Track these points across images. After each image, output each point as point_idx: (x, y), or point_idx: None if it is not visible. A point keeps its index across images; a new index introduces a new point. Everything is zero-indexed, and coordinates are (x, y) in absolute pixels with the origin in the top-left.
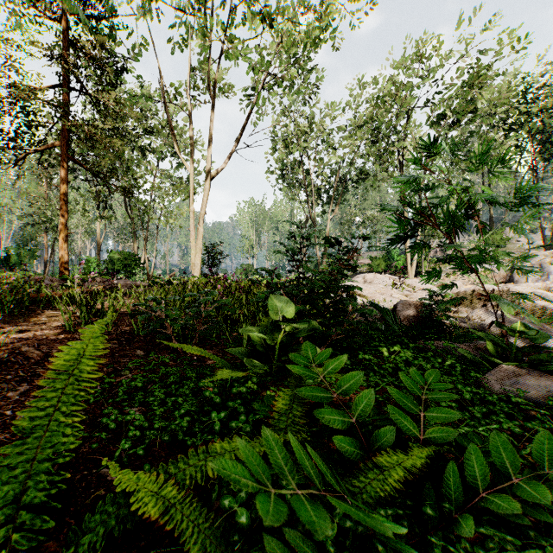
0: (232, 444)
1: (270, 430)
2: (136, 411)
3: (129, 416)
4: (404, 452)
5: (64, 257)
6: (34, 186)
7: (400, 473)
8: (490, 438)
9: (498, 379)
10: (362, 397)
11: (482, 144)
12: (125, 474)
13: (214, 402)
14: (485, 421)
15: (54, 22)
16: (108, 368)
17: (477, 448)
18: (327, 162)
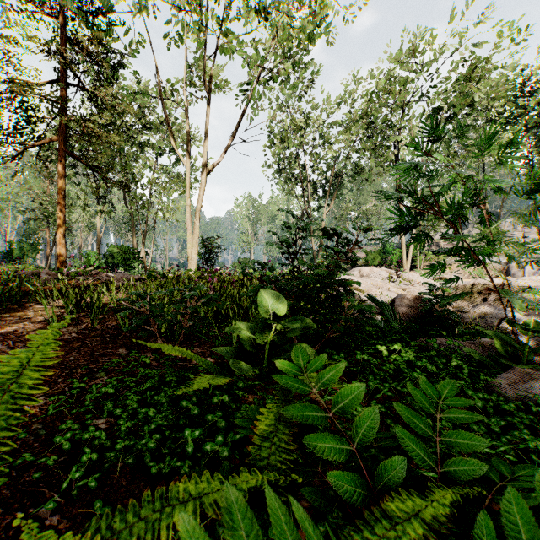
0: (199, 483)
1: (237, 491)
2: (102, 424)
3: (87, 433)
4: (418, 490)
5: (62, 251)
6: (37, 182)
7: (416, 526)
8: (535, 482)
9: (510, 383)
10: (364, 416)
11: (490, 127)
12: (43, 539)
13: (192, 413)
14: (506, 438)
15: (52, 18)
16: (83, 369)
17: (518, 496)
18: (322, 157)
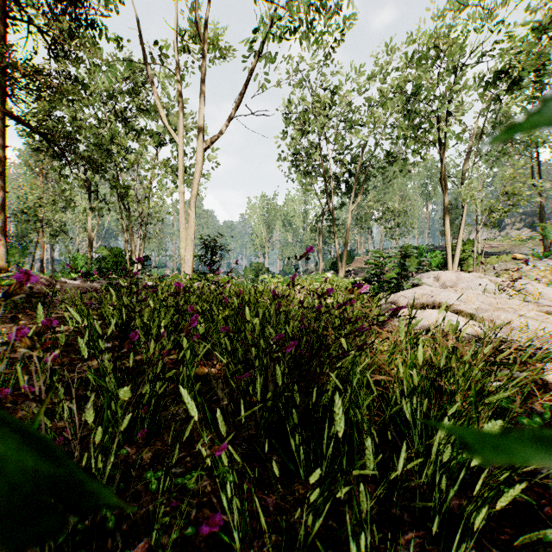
0: None
1: None
2: None
3: None
4: None
5: (0, 250)
6: (31, 180)
7: None
8: None
9: None
10: None
11: None
12: None
13: None
14: None
15: None
16: None
17: None
18: (347, 146)
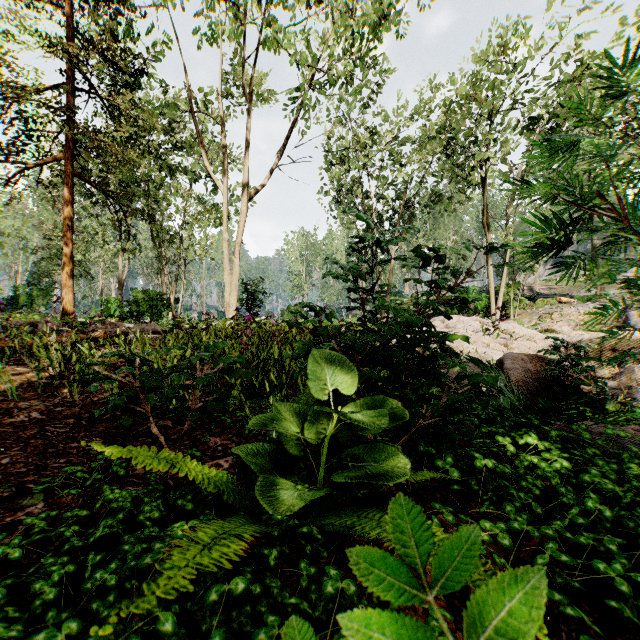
0: None
1: None
2: None
3: None
4: None
5: (68, 296)
6: (50, 215)
7: None
8: None
9: None
10: None
11: None
12: None
13: (158, 631)
14: None
15: (56, 6)
16: (7, 488)
17: None
18: (390, 183)
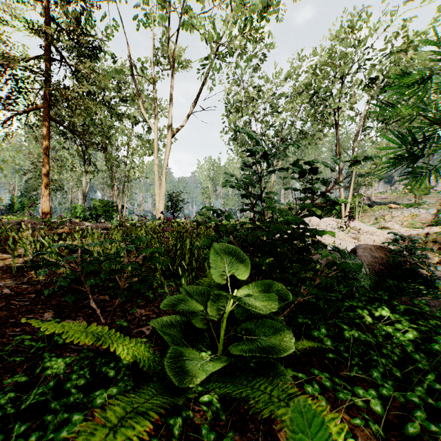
0: None
1: None
2: None
3: None
4: None
5: (46, 203)
6: (36, 148)
7: None
8: None
9: None
10: None
11: None
12: None
13: None
14: None
15: (37, 0)
16: None
17: None
18: (271, 125)
